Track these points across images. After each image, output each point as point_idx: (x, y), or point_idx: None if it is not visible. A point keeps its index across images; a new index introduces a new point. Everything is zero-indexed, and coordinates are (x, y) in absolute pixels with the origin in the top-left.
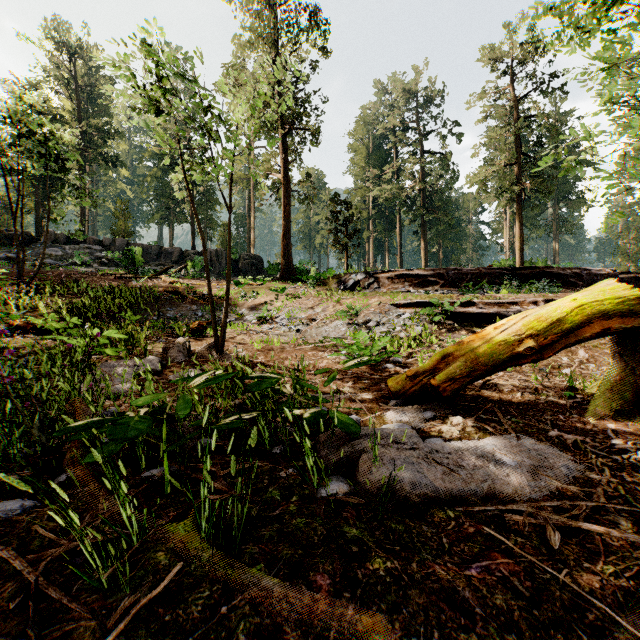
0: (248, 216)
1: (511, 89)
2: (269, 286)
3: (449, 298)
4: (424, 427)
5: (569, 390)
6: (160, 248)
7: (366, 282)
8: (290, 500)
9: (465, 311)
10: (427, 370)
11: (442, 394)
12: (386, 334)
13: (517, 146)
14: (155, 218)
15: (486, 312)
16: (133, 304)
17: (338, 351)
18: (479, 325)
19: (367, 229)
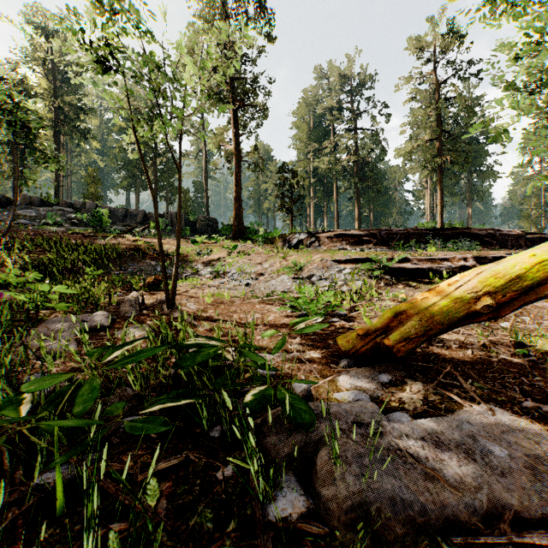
0: (205, 183)
1: (433, 74)
2: (222, 244)
3: (385, 255)
4: (382, 395)
5: (516, 346)
6: (126, 210)
7: (308, 241)
8: (225, 529)
9: (401, 267)
10: (379, 328)
11: (396, 355)
12: (329, 288)
13: (438, 124)
14: (123, 184)
15: (420, 268)
16: (97, 260)
17: (284, 304)
18: (414, 279)
19: (308, 195)
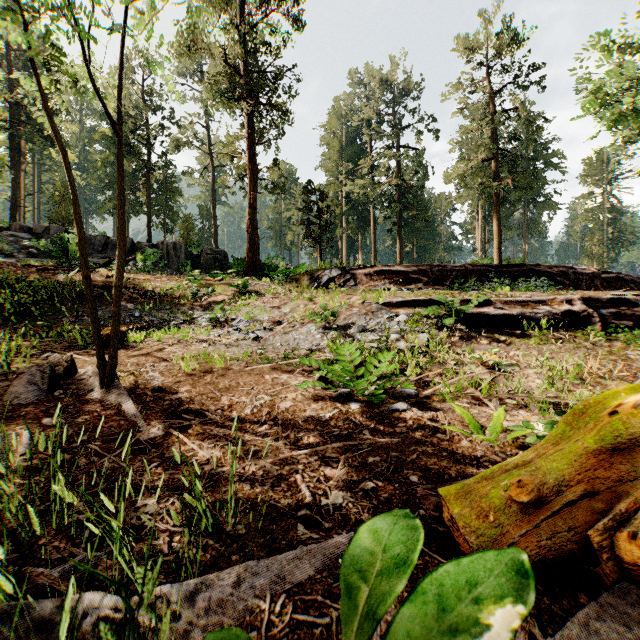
0: (213, 208)
1: (489, 81)
2: (230, 282)
3: (450, 295)
4: None
5: None
6: (106, 238)
7: (342, 279)
8: None
9: (480, 312)
10: (568, 481)
11: None
12: (378, 344)
13: (495, 141)
14: (107, 207)
15: (508, 313)
16: (47, 302)
17: (312, 371)
18: (500, 331)
19: (340, 226)
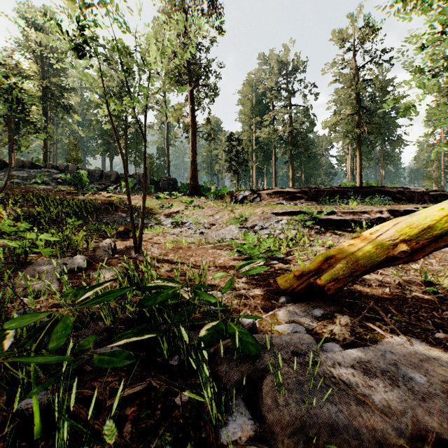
0: (166, 150)
1: (353, 61)
2: (181, 199)
3: (314, 208)
4: (316, 327)
5: (426, 284)
6: (102, 172)
7: (251, 197)
8: None
9: (328, 218)
10: (312, 270)
11: (327, 292)
12: (269, 236)
13: (357, 101)
14: (99, 150)
15: (344, 219)
16: (78, 212)
17: (232, 249)
18: (339, 229)
19: (251, 160)
